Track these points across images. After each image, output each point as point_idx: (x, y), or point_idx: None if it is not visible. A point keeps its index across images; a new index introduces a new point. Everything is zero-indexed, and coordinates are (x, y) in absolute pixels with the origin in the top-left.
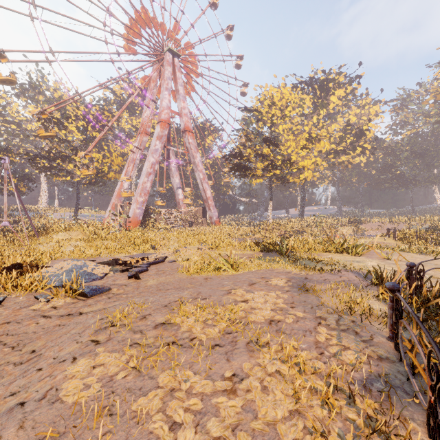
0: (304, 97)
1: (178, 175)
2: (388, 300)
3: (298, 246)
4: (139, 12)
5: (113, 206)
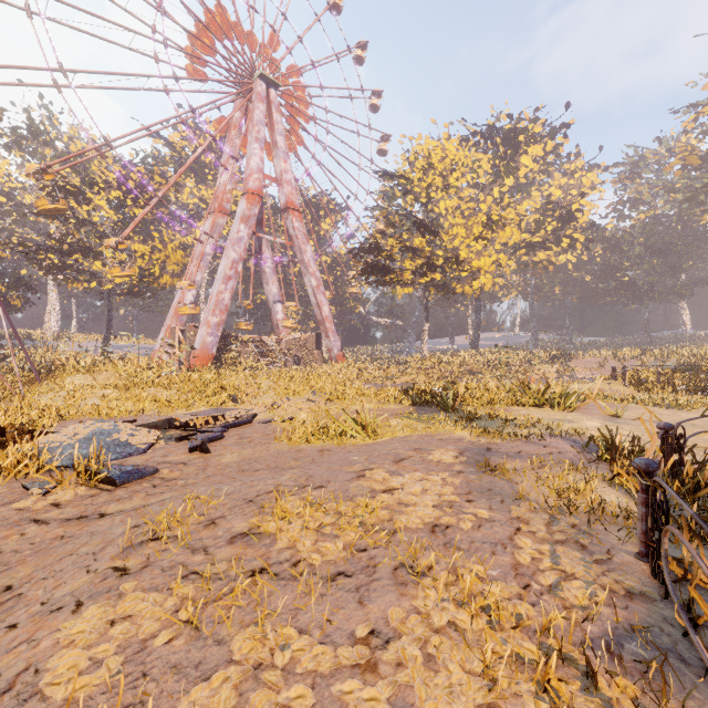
0: (479, 158)
1: (276, 281)
2: (630, 487)
3: (471, 396)
4: (211, 13)
5: (169, 331)
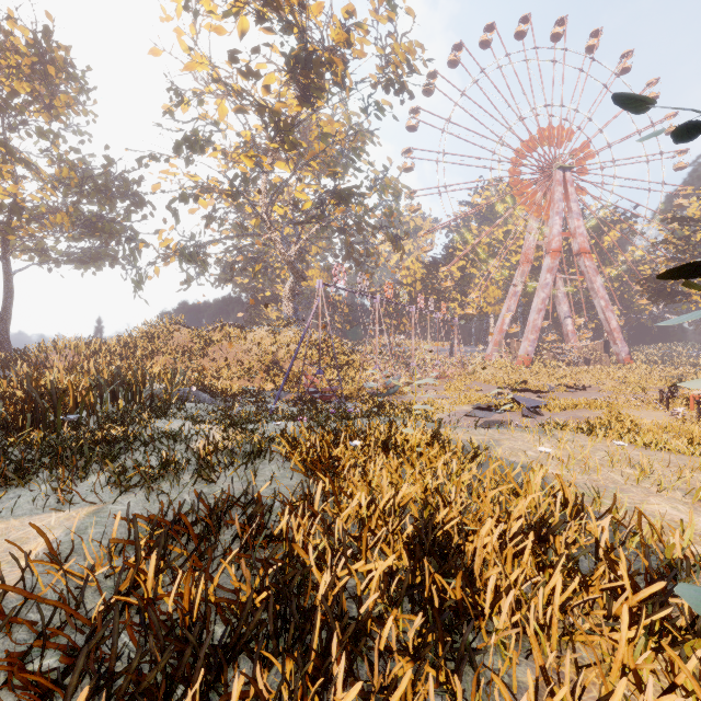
0: None
1: (566, 302)
2: None
3: None
4: (525, 143)
5: (495, 343)
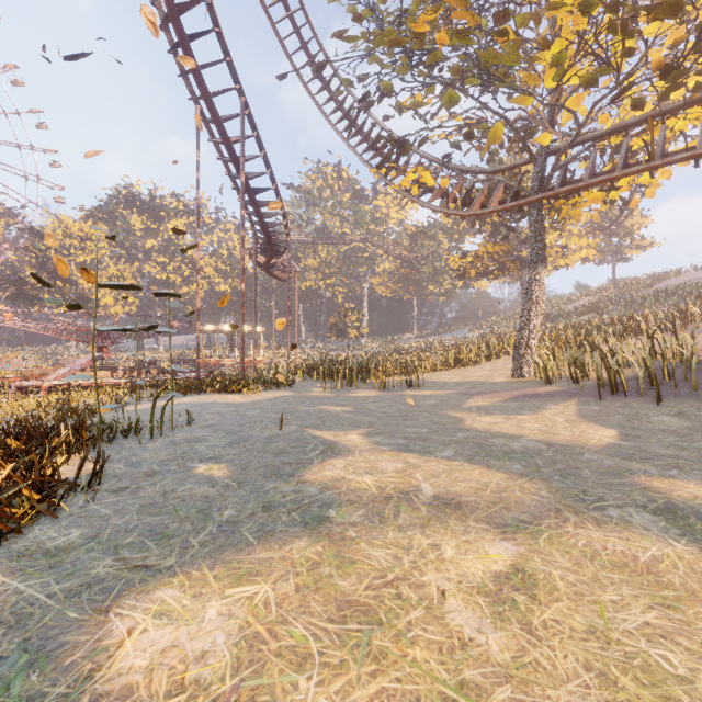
0: (134, 218)
1: None
2: None
3: None
4: None
5: None
